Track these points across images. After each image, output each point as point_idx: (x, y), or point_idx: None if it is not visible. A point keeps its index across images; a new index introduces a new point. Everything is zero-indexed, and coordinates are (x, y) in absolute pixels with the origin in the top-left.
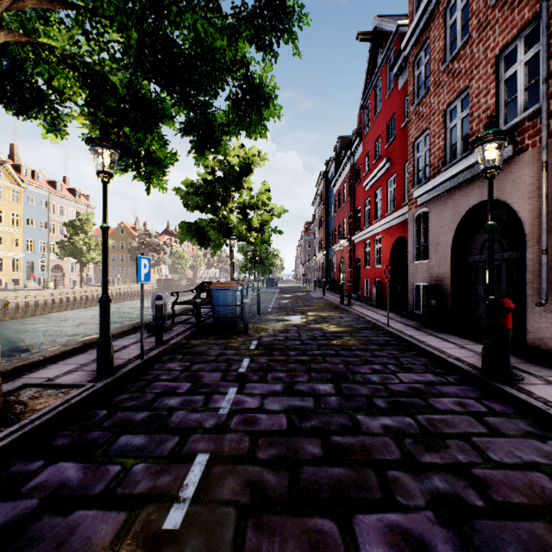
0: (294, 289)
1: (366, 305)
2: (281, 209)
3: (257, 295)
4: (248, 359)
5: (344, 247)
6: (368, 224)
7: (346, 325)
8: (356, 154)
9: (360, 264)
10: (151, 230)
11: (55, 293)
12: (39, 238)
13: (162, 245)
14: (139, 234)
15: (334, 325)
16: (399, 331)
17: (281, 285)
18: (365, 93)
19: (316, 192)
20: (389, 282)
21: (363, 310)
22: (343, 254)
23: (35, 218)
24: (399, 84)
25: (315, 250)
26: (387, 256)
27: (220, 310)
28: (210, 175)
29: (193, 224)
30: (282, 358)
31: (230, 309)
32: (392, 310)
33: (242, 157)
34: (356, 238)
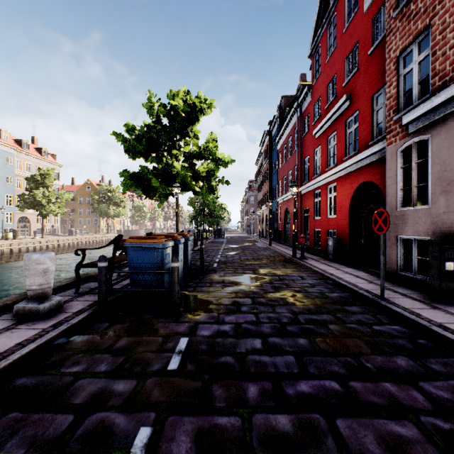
0: (240, 239)
1: (321, 259)
2: (228, 159)
3: (200, 249)
4: (149, 430)
5: (289, 199)
6: (319, 173)
7: (316, 293)
8: (304, 105)
9: (307, 215)
10: (112, 186)
11: (13, 243)
12: (5, 192)
13: (122, 199)
14: (101, 189)
15: (300, 293)
16: (411, 312)
17: (228, 235)
18: (314, 39)
19: (260, 151)
20: (348, 234)
21: (323, 266)
22: (288, 205)
23: (1, 173)
24: (365, 4)
25: (258, 204)
26: (346, 205)
27: (138, 277)
28: (156, 123)
29: (136, 173)
30: (231, 423)
31: (153, 275)
32: (355, 265)
33: (188, 103)
34: (304, 189)
